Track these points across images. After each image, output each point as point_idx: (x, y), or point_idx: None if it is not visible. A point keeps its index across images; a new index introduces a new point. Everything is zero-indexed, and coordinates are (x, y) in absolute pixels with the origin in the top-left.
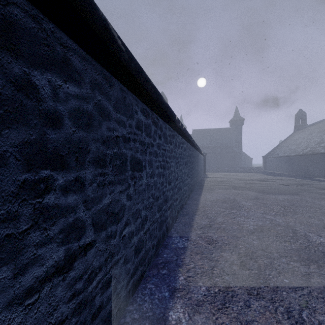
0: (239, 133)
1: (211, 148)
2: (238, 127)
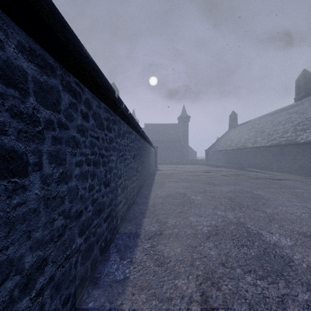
0: (186, 129)
1: (162, 141)
2: (185, 123)
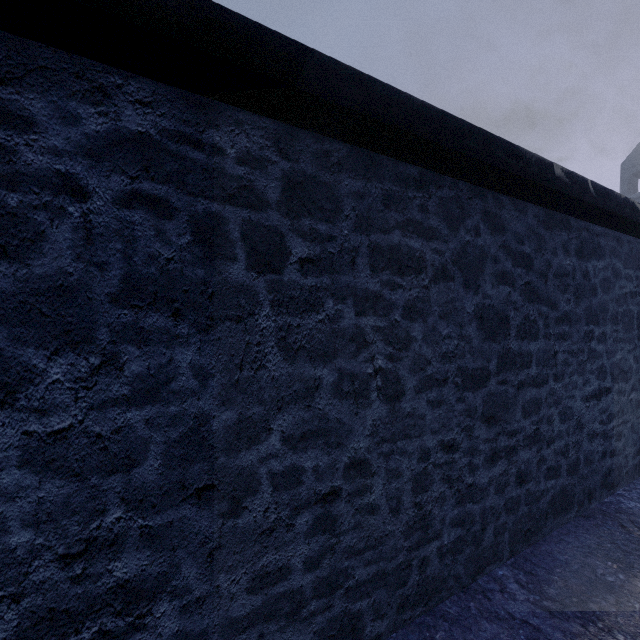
0: None
1: None
2: None
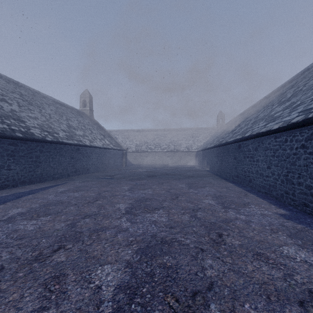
0: None
1: None
2: None
